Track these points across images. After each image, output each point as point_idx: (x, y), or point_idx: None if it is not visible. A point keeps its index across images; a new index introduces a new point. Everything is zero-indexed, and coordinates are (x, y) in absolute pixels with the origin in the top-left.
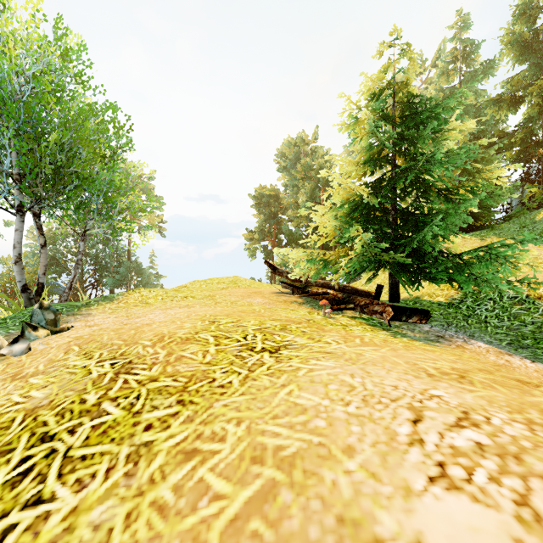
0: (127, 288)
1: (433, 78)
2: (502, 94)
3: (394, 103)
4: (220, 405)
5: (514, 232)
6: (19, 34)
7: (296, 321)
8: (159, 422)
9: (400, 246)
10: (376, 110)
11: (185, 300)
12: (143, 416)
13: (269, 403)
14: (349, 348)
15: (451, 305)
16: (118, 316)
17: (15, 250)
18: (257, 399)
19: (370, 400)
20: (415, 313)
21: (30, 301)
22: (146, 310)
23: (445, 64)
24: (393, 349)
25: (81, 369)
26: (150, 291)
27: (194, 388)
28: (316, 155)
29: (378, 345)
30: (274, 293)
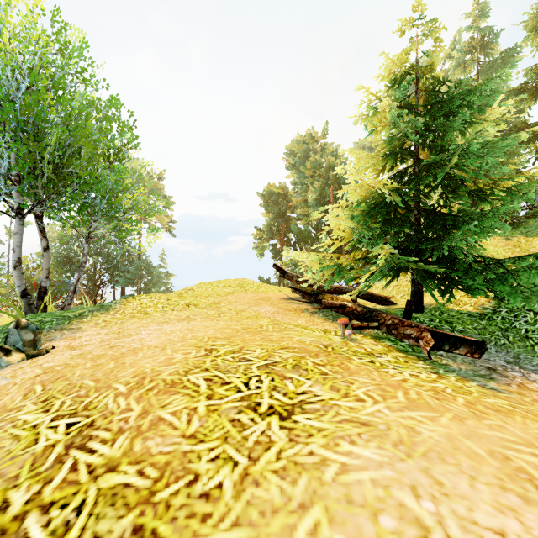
0: (138, 286)
1: (447, 70)
2: (526, 83)
3: (417, 91)
4: None
5: None
6: (13, 27)
7: (312, 352)
8: None
9: (427, 250)
10: (398, 97)
11: (186, 310)
12: None
13: None
14: (392, 413)
15: (484, 316)
16: (109, 331)
17: (15, 254)
18: None
19: None
20: (462, 342)
21: (30, 307)
22: (142, 323)
23: (461, 55)
24: (458, 418)
25: (29, 431)
26: (151, 298)
27: (164, 496)
28: (326, 152)
29: (434, 408)
30: (283, 299)
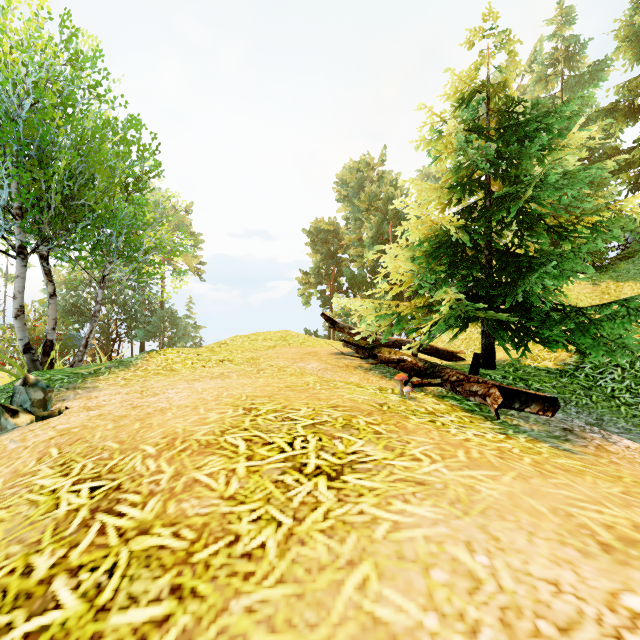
0: (160, 340)
1: (526, 86)
2: (617, 102)
3: (489, 112)
4: (240, 607)
5: (636, 275)
6: (16, 33)
7: (365, 411)
8: (133, 638)
9: (499, 297)
10: (466, 120)
11: (220, 366)
12: (111, 619)
13: (326, 612)
14: (451, 472)
15: (564, 373)
16: (130, 390)
17: (16, 301)
18: (305, 597)
19: (516, 625)
20: (534, 399)
21: (35, 364)
22: (168, 381)
23: (542, 68)
24: (521, 477)
25: (48, 496)
26: (178, 352)
27: (203, 556)
28: (384, 182)
29: (496, 467)
30: (333, 354)
